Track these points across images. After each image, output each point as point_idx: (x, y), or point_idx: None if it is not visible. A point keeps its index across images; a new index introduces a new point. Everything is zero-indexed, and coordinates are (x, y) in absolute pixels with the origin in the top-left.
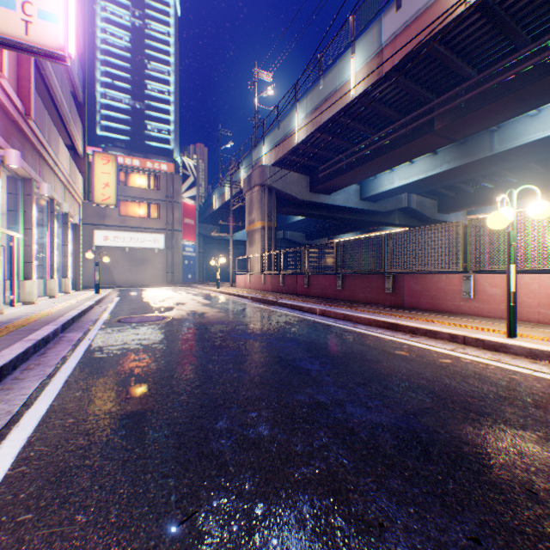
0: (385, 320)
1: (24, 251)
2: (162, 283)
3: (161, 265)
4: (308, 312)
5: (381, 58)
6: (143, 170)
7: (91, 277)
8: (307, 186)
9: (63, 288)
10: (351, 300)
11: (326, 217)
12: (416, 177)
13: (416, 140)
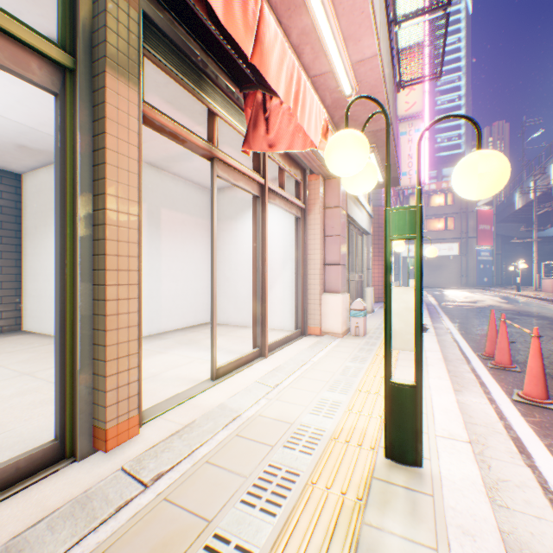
0: None
1: None
2: (455, 285)
3: (453, 270)
4: None
5: None
6: (438, 191)
7: None
8: None
9: None
10: None
11: None
12: None
13: None
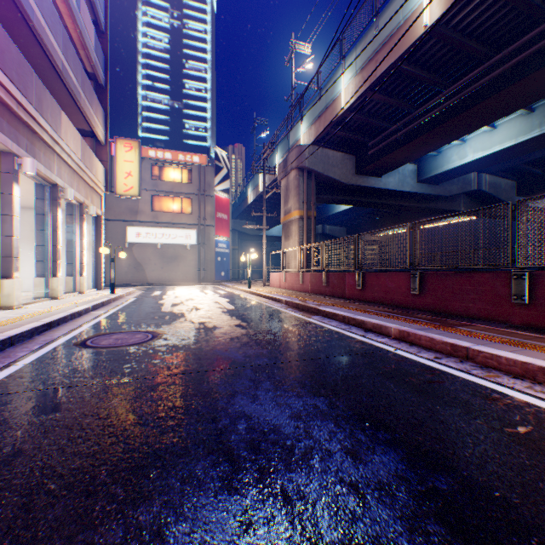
0: None
1: (2, 243)
2: (194, 281)
3: (192, 263)
4: (374, 331)
5: None
6: (175, 163)
7: (124, 274)
8: (352, 167)
9: (77, 287)
10: (437, 311)
11: (375, 205)
12: (500, 145)
13: (518, 82)
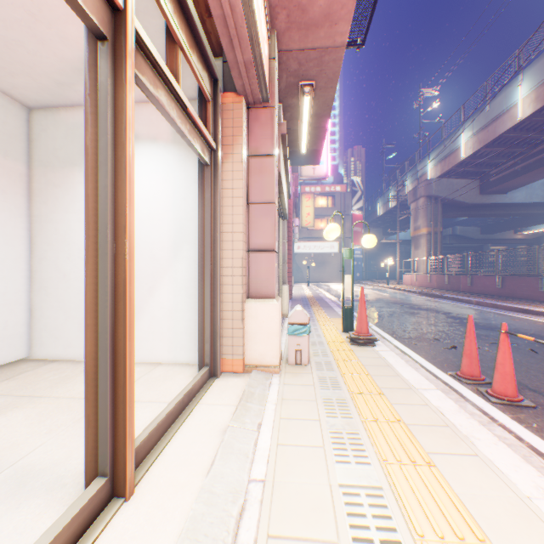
0: (519, 307)
1: None
2: (336, 280)
3: (335, 266)
4: (465, 302)
5: None
6: (322, 194)
7: None
8: (475, 189)
9: None
10: (509, 296)
11: (502, 215)
12: None
13: None
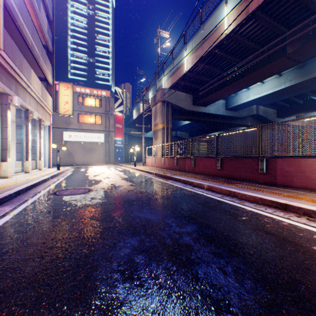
0: (273, 200)
1: (1, 142)
2: (103, 163)
3: (102, 152)
4: (197, 186)
5: (249, 1)
6: (92, 95)
7: (61, 159)
8: (191, 101)
9: (37, 166)
10: (228, 177)
11: (203, 121)
12: (266, 92)
13: (271, 63)
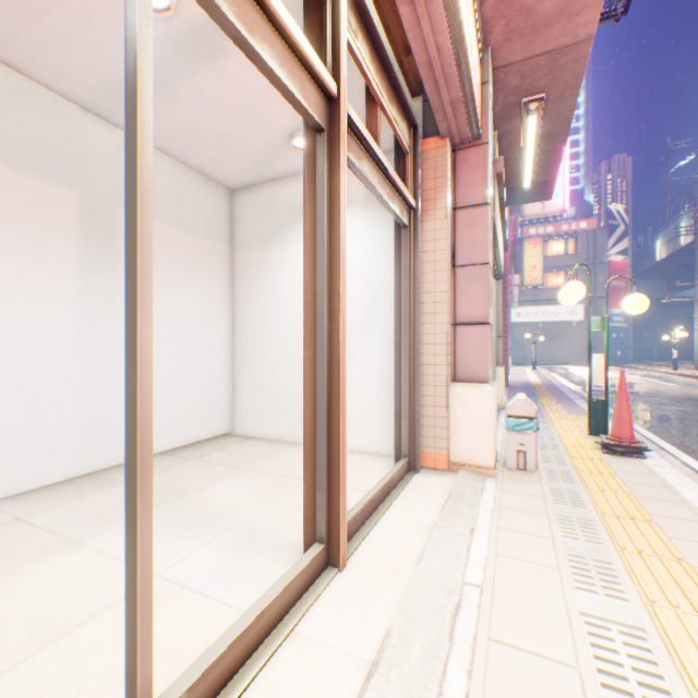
0: None
1: None
2: (579, 361)
3: (577, 341)
4: None
5: None
6: (556, 236)
7: None
8: None
9: None
10: None
11: None
12: None
13: None
